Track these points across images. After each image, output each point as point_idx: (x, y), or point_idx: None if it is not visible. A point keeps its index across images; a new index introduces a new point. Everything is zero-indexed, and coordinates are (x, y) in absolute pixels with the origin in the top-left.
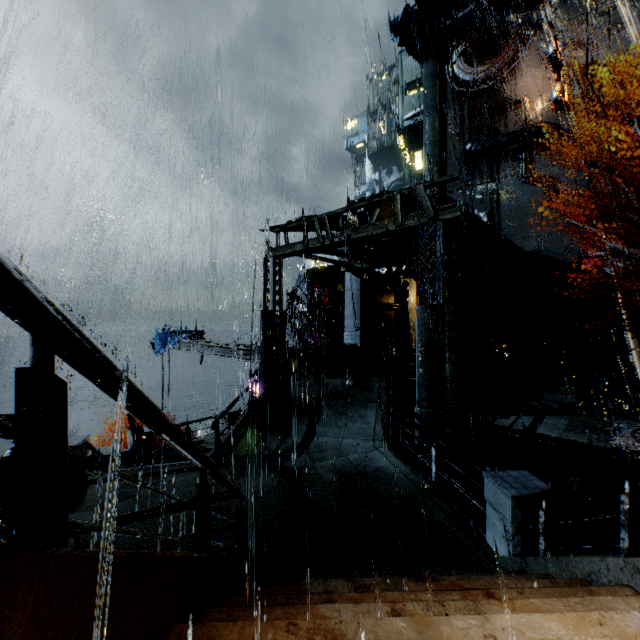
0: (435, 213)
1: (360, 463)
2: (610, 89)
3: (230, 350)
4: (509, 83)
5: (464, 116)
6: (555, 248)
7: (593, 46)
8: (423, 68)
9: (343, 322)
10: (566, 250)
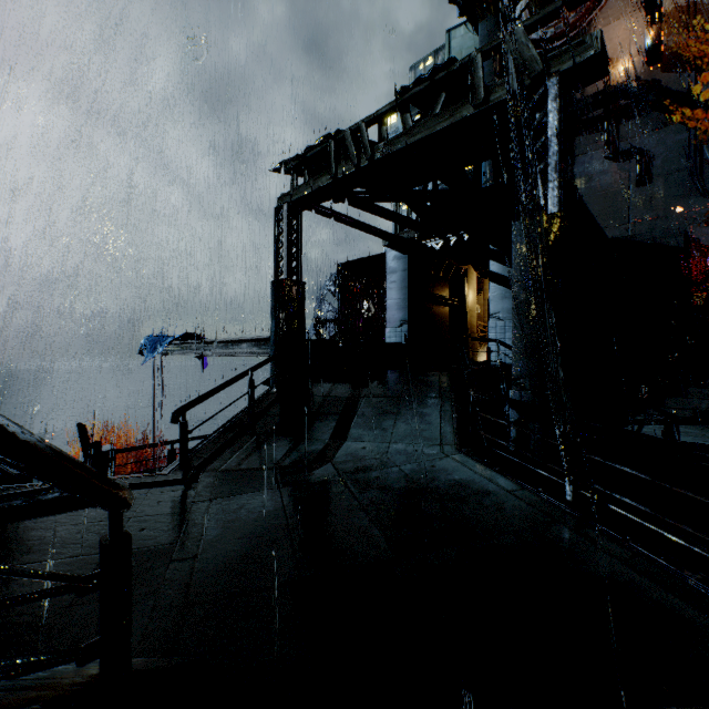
0: (544, 66)
1: (423, 475)
2: None
3: (231, 344)
4: None
5: None
6: (651, 232)
7: None
8: (479, 28)
9: (383, 327)
10: (666, 233)
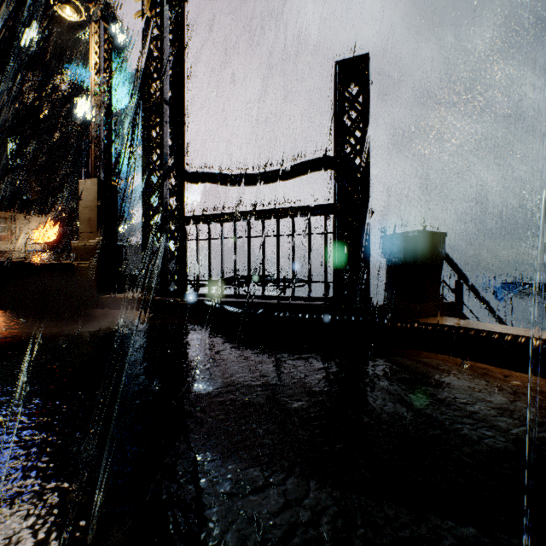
0: None
1: None
2: None
3: None
4: None
5: None
6: None
7: None
8: None
9: None
10: None
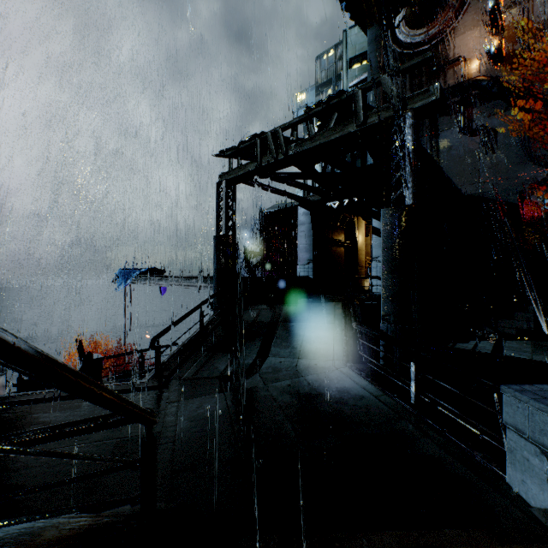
0: (403, 103)
1: (320, 384)
2: (545, 42)
3: (184, 279)
4: (448, 43)
5: (406, 75)
6: (495, 191)
7: (529, 3)
8: (368, 33)
9: (295, 261)
10: (506, 192)
